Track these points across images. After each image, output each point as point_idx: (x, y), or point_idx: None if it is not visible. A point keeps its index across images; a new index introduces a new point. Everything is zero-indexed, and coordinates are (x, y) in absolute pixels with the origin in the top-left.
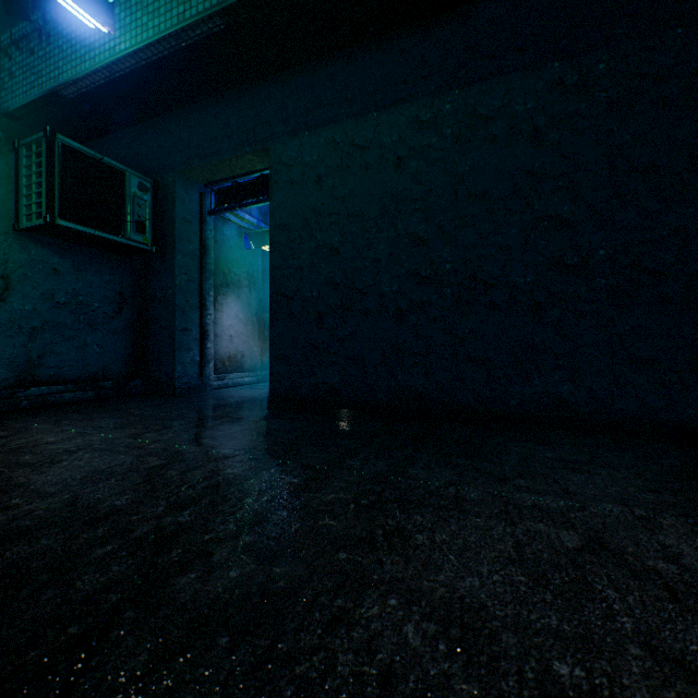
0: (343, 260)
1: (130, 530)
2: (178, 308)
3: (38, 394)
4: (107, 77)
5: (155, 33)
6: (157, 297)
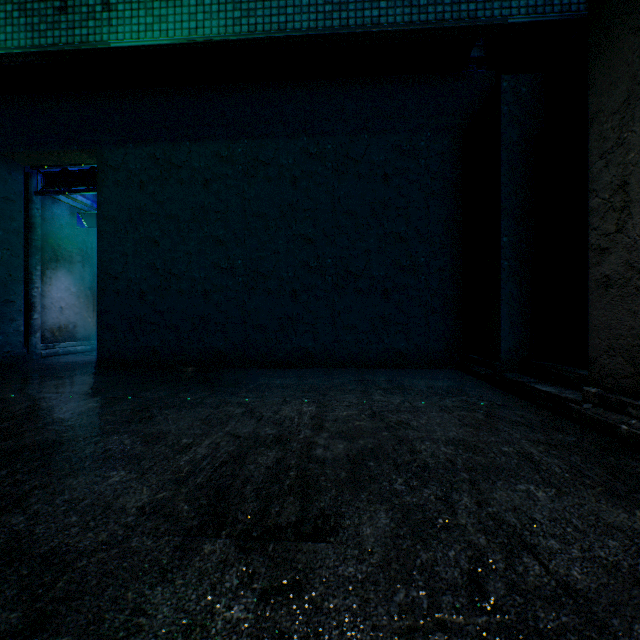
0: (162, 250)
1: None
2: None
3: None
4: None
5: None
6: None
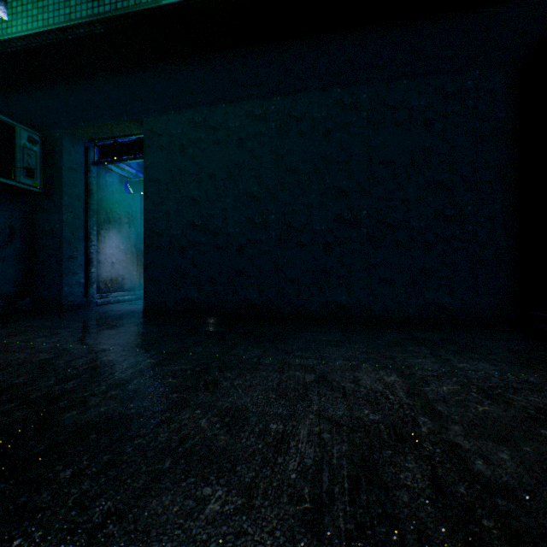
0: (200, 208)
1: (28, 395)
2: (65, 239)
3: None
4: None
5: (44, 24)
6: (45, 230)
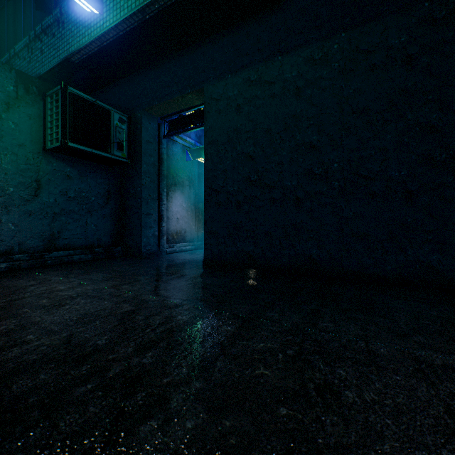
0: (255, 163)
1: (106, 369)
2: (144, 200)
3: (57, 256)
4: (98, 46)
5: (128, 11)
6: (131, 193)
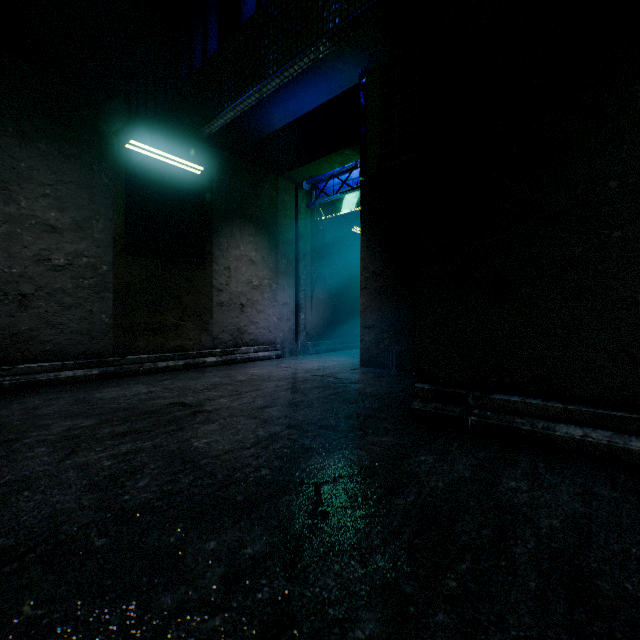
0: None
1: None
2: None
3: None
4: None
5: None
6: None
